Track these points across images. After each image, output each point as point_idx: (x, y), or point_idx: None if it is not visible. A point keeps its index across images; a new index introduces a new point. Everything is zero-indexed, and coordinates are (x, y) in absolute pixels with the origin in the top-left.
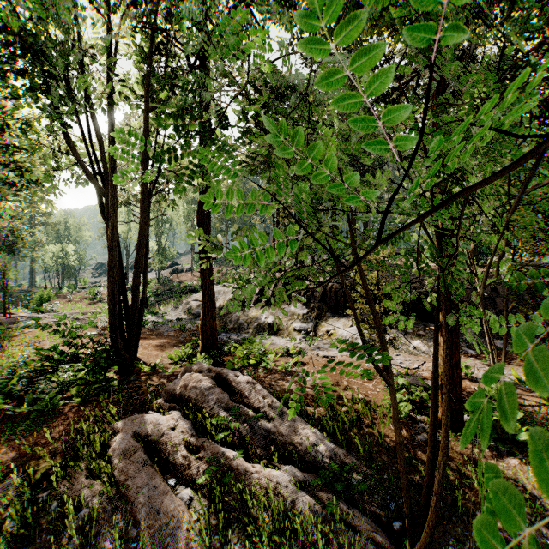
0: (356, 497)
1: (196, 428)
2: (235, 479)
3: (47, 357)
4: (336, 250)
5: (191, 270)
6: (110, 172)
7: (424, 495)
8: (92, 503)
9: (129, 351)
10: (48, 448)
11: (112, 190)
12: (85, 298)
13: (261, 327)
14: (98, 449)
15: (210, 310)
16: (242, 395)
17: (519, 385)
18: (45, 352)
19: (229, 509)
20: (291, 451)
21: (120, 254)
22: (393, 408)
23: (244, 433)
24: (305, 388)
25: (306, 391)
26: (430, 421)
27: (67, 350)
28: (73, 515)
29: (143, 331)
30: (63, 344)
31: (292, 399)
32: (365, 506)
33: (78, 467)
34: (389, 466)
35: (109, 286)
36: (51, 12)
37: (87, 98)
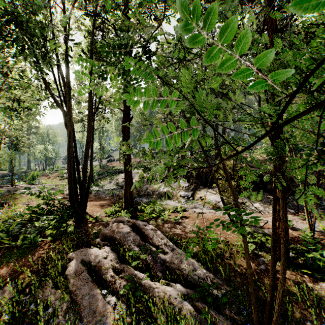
0: (220, 306)
1: (119, 258)
2: (143, 291)
3: (33, 211)
4: (207, 147)
5: (119, 160)
6: (69, 101)
7: (267, 309)
8: (55, 304)
9: (81, 208)
10: (30, 268)
11: (70, 112)
12: (58, 176)
13: (160, 194)
14: (59, 269)
15: (129, 184)
16: (148, 237)
17: (324, 233)
18: (33, 208)
19: (139, 312)
20: (178, 274)
21: (76, 150)
22: (246, 251)
23: (149, 261)
24: (187, 232)
25: (188, 235)
26: (271, 260)
27: (45, 207)
28: (43, 312)
29: (90, 196)
30: (43, 203)
31: (179, 239)
32: (227, 313)
33: (47, 281)
34: (242, 285)
35: (68, 170)
36: (32, 3)
37: (57, 57)
